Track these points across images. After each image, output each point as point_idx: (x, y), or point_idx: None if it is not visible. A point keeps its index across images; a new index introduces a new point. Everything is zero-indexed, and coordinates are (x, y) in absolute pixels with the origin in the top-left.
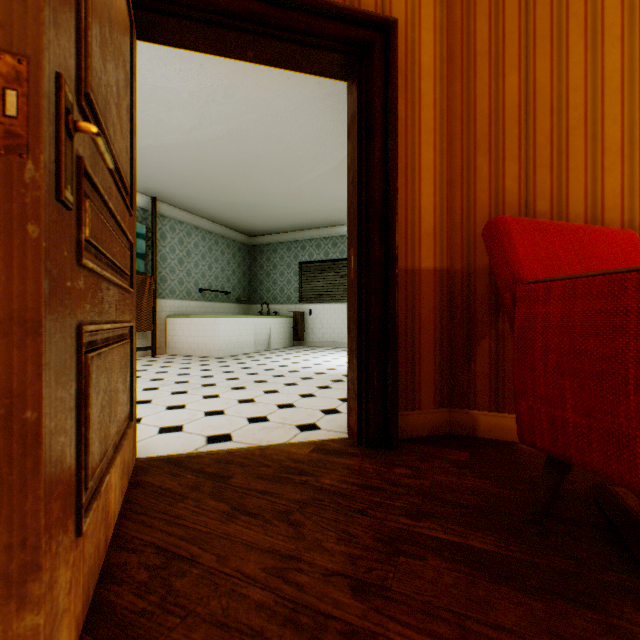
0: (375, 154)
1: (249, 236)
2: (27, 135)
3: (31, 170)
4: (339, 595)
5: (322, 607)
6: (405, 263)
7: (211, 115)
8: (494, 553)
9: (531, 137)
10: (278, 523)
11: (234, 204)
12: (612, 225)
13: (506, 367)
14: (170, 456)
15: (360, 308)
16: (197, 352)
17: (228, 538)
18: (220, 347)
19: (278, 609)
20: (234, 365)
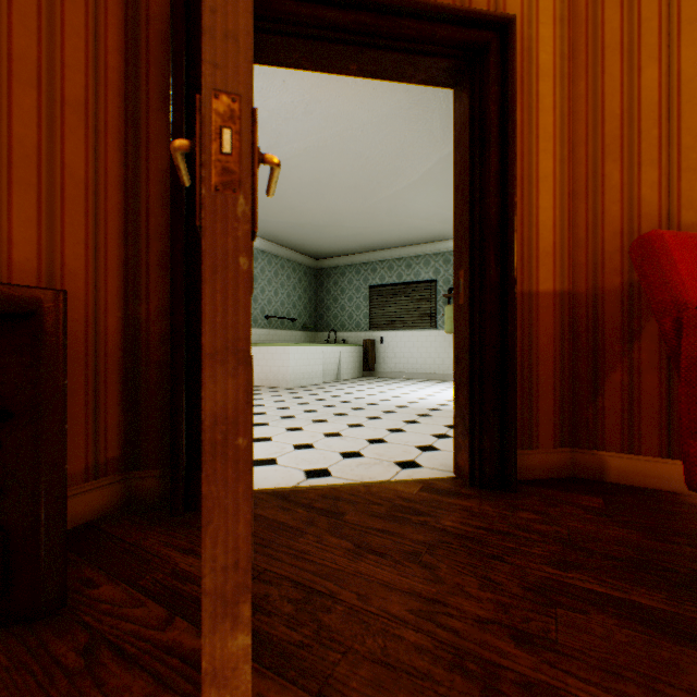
0: (490, 167)
1: (315, 259)
2: (238, 171)
3: (242, 204)
4: (501, 644)
5: (486, 655)
6: (520, 286)
7: (288, 133)
8: (667, 612)
9: (674, 138)
10: (409, 564)
11: (303, 225)
12: None
13: (642, 403)
14: (274, 489)
15: (472, 336)
16: (265, 382)
17: (362, 576)
18: (289, 377)
19: (439, 653)
20: (307, 396)
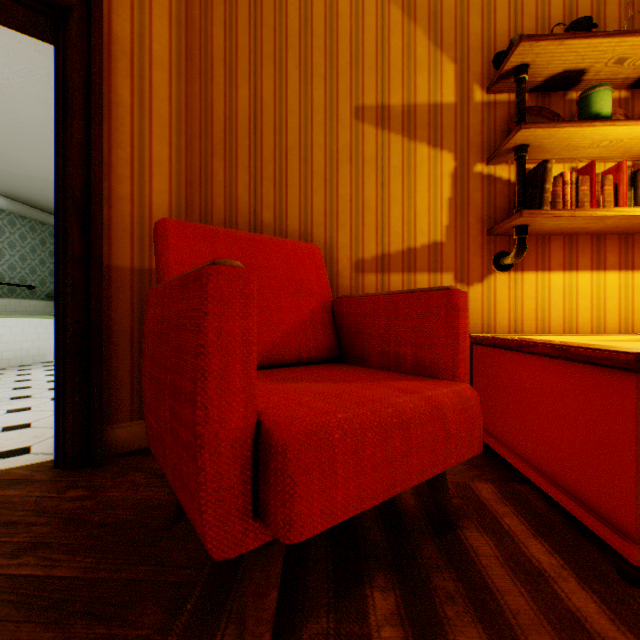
0: (75, 136)
1: None
2: None
3: None
4: None
5: None
6: (132, 262)
7: None
8: (70, 579)
9: (260, 150)
10: None
11: (29, 178)
12: (319, 240)
13: None
14: None
15: (60, 310)
16: None
17: None
18: (2, 355)
19: None
20: (9, 378)
